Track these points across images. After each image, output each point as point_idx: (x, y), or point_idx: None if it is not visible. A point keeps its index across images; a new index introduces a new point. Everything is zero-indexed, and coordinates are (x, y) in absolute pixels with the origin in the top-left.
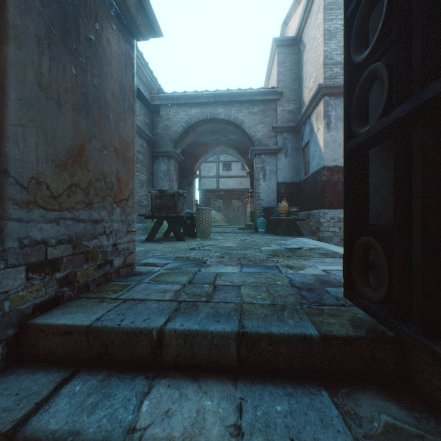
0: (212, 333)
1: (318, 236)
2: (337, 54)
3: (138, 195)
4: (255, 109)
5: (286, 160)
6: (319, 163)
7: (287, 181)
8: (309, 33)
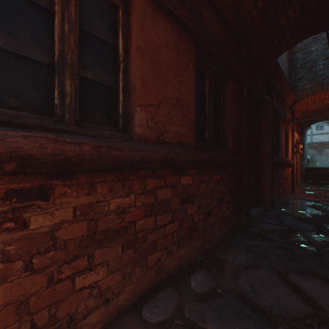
0: (326, 168)
1: None
2: None
3: None
4: None
5: None
6: None
7: None
8: None
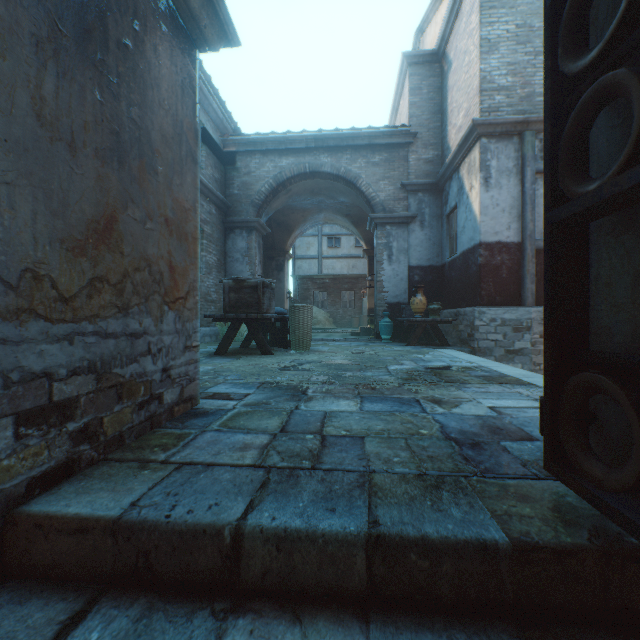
0: (325, 536)
1: (471, 347)
2: (500, 75)
3: (204, 285)
4: (376, 157)
5: (423, 234)
6: (472, 238)
7: (424, 264)
8: (456, 44)
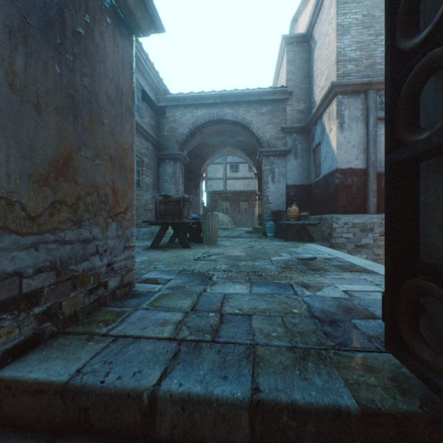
0: (218, 401)
1: (330, 242)
2: (351, 50)
3: (144, 199)
4: (263, 109)
5: (296, 162)
6: (331, 165)
7: (297, 184)
8: (320, 29)
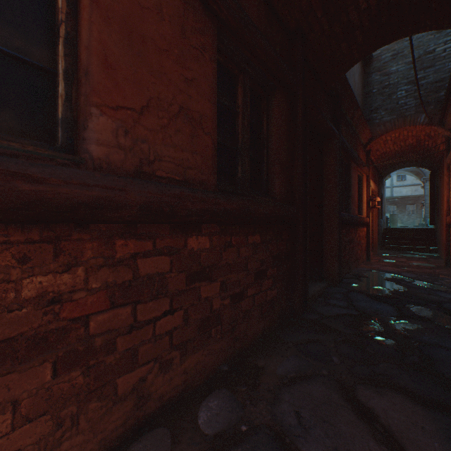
0: (409, 228)
1: None
2: None
3: None
4: None
5: None
6: None
7: None
8: None
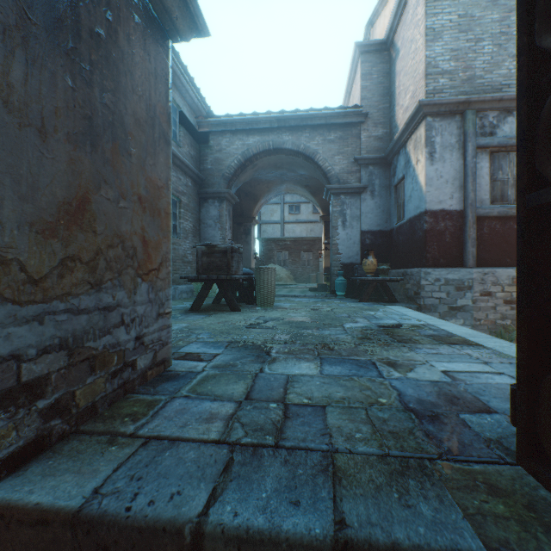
0: (289, 540)
1: (417, 304)
2: (443, 60)
3: (182, 248)
4: (331, 135)
5: (373, 202)
6: (418, 206)
7: (374, 229)
8: (403, 34)
